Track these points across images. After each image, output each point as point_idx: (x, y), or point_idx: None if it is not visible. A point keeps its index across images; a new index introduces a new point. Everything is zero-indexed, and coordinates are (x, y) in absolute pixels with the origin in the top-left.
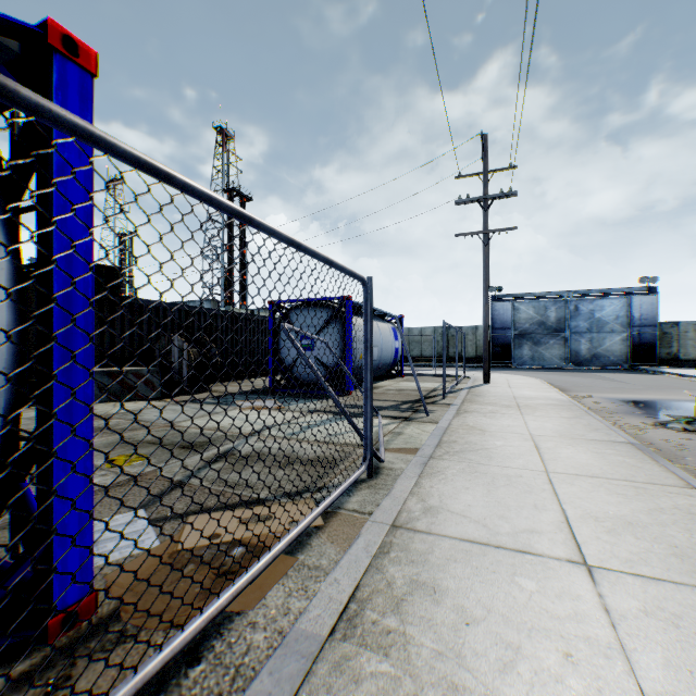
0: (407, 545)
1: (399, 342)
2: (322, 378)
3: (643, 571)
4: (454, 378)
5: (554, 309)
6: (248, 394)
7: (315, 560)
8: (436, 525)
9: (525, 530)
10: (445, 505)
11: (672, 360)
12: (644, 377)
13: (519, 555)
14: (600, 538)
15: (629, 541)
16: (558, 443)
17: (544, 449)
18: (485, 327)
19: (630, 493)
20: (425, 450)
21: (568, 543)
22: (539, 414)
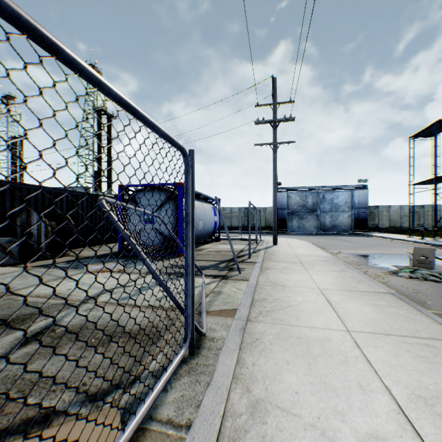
0: None
1: (217, 217)
2: (142, 254)
3: None
4: (253, 242)
5: (311, 197)
6: (100, 257)
7: None
8: (269, 441)
9: (369, 435)
10: (272, 395)
11: (375, 228)
12: (364, 239)
13: None
14: None
15: None
16: (342, 296)
17: (335, 304)
18: (274, 207)
19: (427, 353)
20: (242, 311)
21: None
22: (318, 269)
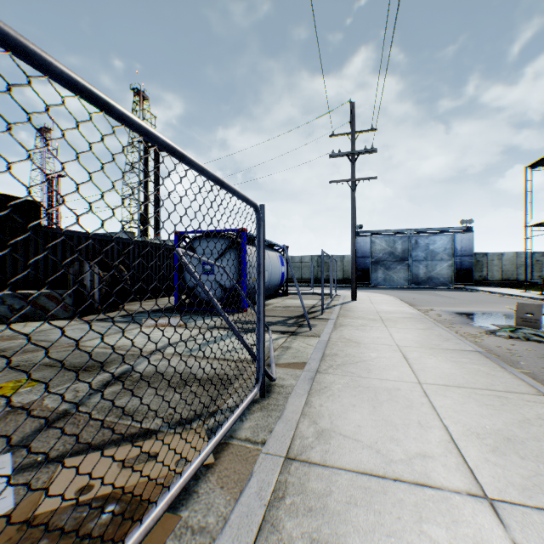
0: (303, 484)
1: (285, 267)
2: (216, 302)
3: (543, 502)
4: (328, 296)
5: (400, 242)
6: (155, 312)
7: (201, 517)
8: (330, 454)
9: (417, 454)
10: (336, 426)
11: (483, 281)
12: (466, 294)
13: (419, 489)
14: (489, 460)
15: (515, 461)
16: (421, 353)
17: (412, 360)
18: (353, 256)
19: (496, 403)
20: (312, 364)
21: (461, 468)
22: (400, 327)
